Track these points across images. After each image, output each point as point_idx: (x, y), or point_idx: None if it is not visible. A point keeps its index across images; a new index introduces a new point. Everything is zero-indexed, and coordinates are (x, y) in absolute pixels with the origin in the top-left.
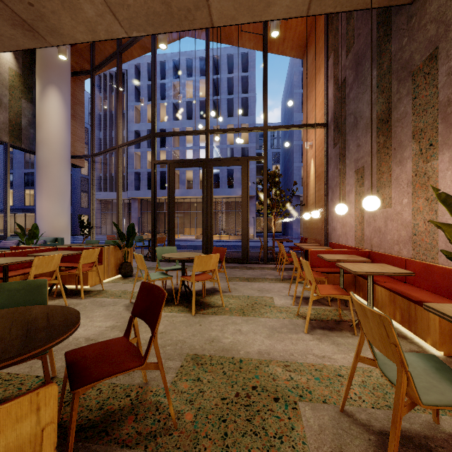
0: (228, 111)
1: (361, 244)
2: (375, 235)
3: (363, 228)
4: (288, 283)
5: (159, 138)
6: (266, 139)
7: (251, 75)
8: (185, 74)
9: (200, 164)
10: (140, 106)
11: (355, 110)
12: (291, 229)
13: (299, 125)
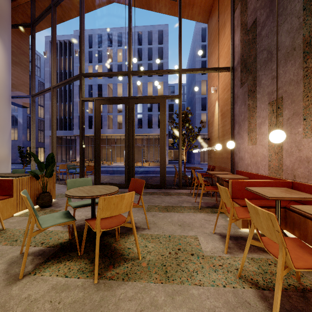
0: None
1: (277, 173)
2: (300, 165)
3: (281, 158)
4: (207, 213)
5: (97, 91)
6: (181, 80)
7: (165, 46)
8: (117, 44)
9: (123, 102)
10: None
11: (269, 44)
12: (193, 158)
13: (209, 68)
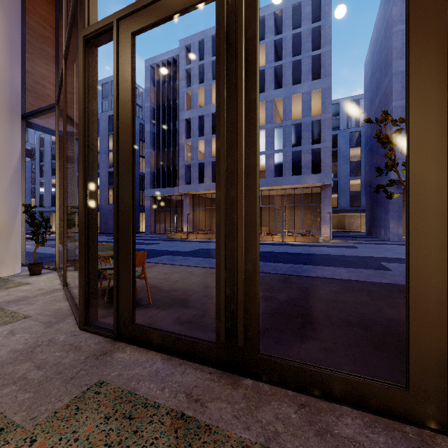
0: (293, 80)
1: None
2: None
3: None
4: None
5: (211, 124)
6: None
7: (325, 23)
8: None
9: None
10: (191, 92)
11: None
12: (385, 228)
13: None
